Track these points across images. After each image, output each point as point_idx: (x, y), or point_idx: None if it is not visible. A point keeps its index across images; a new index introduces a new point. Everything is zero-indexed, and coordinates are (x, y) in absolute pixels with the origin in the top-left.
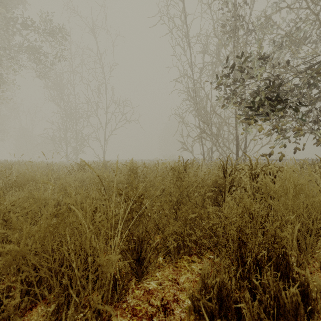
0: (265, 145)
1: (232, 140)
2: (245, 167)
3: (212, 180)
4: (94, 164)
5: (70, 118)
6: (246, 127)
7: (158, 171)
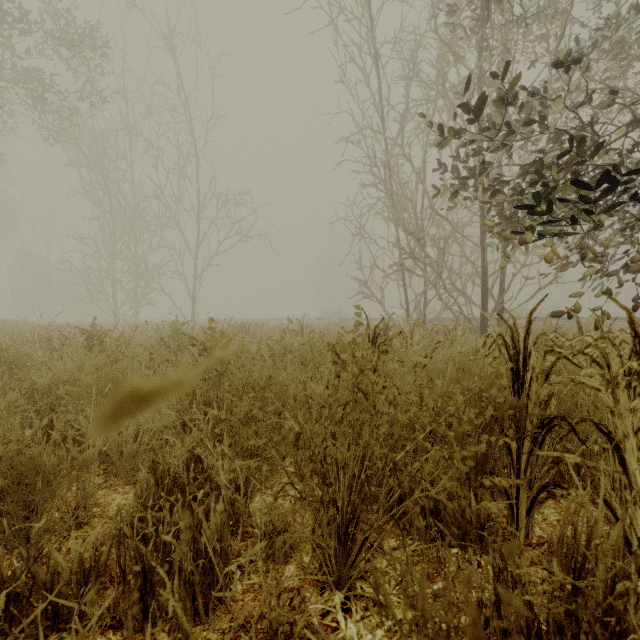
0: (547, 285)
1: (471, 275)
2: (609, 350)
3: (492, 403)
4: (135, 330)
5: (122, 230)
6: (504, 246)
7: (299, 348)
